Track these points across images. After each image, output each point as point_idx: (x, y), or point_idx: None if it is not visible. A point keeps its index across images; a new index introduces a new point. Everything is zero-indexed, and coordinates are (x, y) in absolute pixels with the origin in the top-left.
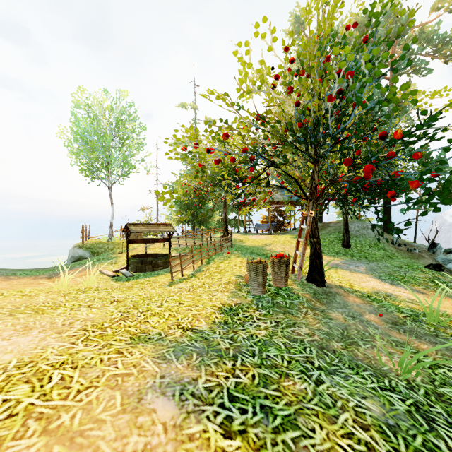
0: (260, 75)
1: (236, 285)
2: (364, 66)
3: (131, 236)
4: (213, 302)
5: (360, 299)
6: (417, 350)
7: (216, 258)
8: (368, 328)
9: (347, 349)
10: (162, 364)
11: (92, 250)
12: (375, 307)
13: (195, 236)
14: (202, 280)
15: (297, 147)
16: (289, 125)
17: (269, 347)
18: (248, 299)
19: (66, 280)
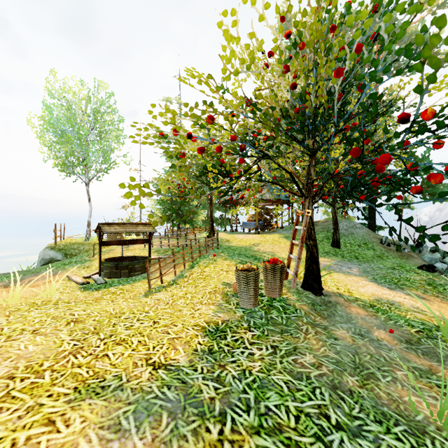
0: (252, 51)
1: (223, 295)
2: (383, 28)
3: (110, 235)
4: (196, 320)
5: (363, 309)
6: (446, 382)
7: (201, 262)
8: (381, 351)
9: (365, 388)
10: (113, 441)
11: (65, 251)
12: (382, 320)
13: (180, 236)
14: (184, 288)
15: (293, 136)
16: (283, 111)
17: (268, 392)
18: (237, 313)
19: (18, 292)
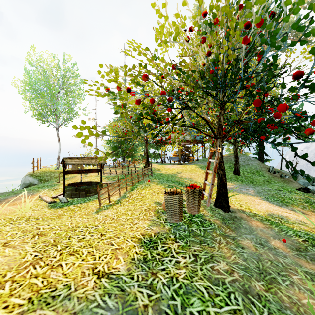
0: (177, 26)
1: (155, 212)
2: (283, 2)
3: (73, 166)
4: (134, 232)
5: (261, 223)
6: None
7: (139, 186)
8: (278, 257)
9: (270, 291)
10: None
11: (41, 178)
12: (276, 231)
13: (124, 166)
14: (126, 206)
15: (208, 92)
16: (201, 73)
17: (192, 298)
18: (166, 227)
19: None
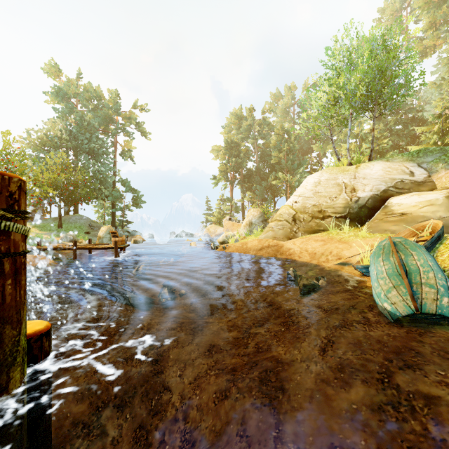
0: None
1: None
2: None
3: None
4: None
5: None
6: None
7: None
8: None
9: None
10: None
11: None
12: None
13: None
14: None
15: None
16: None
17: None
18: None
19: None
